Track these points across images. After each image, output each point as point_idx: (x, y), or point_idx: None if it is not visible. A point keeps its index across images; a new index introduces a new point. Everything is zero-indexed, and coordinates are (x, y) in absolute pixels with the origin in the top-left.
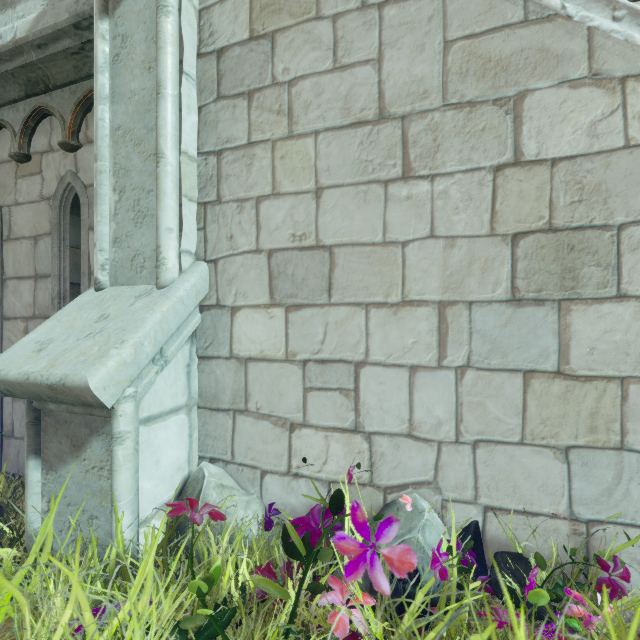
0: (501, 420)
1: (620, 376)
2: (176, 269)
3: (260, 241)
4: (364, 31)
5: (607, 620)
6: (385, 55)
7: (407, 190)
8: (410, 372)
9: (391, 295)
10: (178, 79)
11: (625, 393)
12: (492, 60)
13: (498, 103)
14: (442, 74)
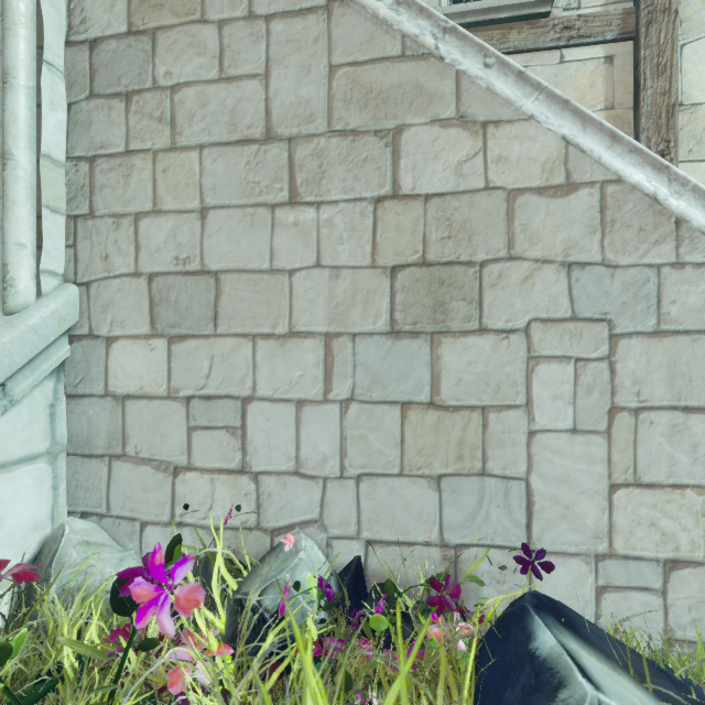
0: (382, 453)
1: (482, 405)
2: (31, 292)
3: (139, 263)
4: (251, 43)
5: (398, 634)
6: (272, 71)
7: (294, 216)
8: (297, 407)
9: (278, 326)
10: (35, 68)
11: (486, 421)
12: (374, 91)
13: (379, 135)
14: (328, 99)
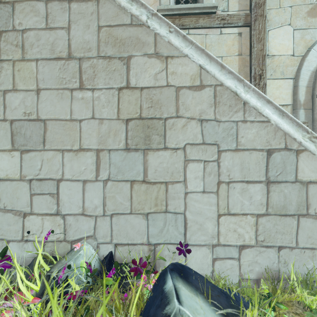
0: (122, 203)
1: (165, 181)
2: None
3: (6, 114)
4: (61, 12)
5: (104, 286)
6: (71, 26)
7: (82, 95)
8: (83, 183)
9: (74, 146)
10: None
11: (167, 188)
12: (118, 39)
13: (121, 59)
14: (97, 41)
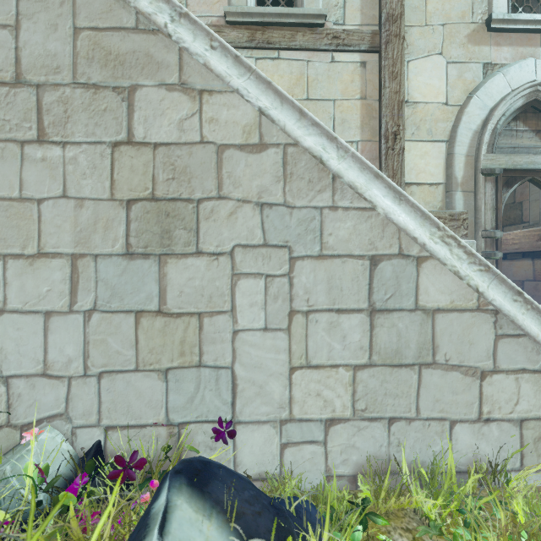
0: (121, 353)
1: (198, 312)
2: None
3: None
4: None
5: (31, 514)
6: (22, 25)
7: (42, 152)
8: (45, 317)
9: (28, 247)
10: None
11: (202, 324)
12: (112, 54)
13: (117, 90)
14: (73, 55)
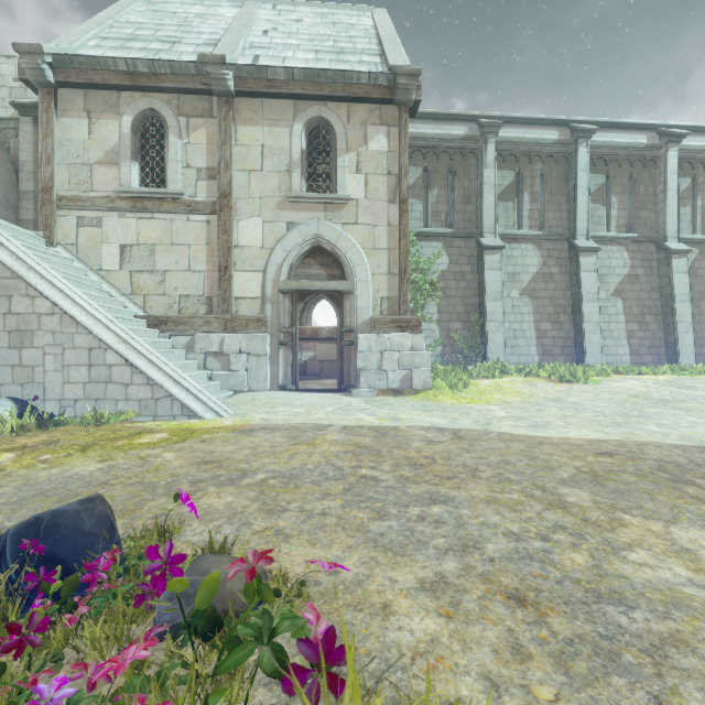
0: (8, 378)
1: (33, 365)
2: None
3: None
4: None
5: None
6: None
7: None
8: None
9: None
10: None
11: (34, 369)
12: (5, 285)
13: (6, 297)
14: None
